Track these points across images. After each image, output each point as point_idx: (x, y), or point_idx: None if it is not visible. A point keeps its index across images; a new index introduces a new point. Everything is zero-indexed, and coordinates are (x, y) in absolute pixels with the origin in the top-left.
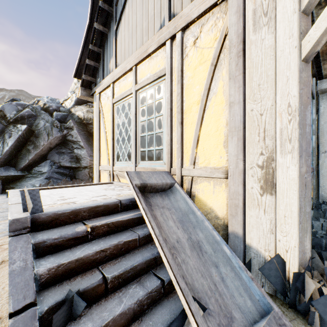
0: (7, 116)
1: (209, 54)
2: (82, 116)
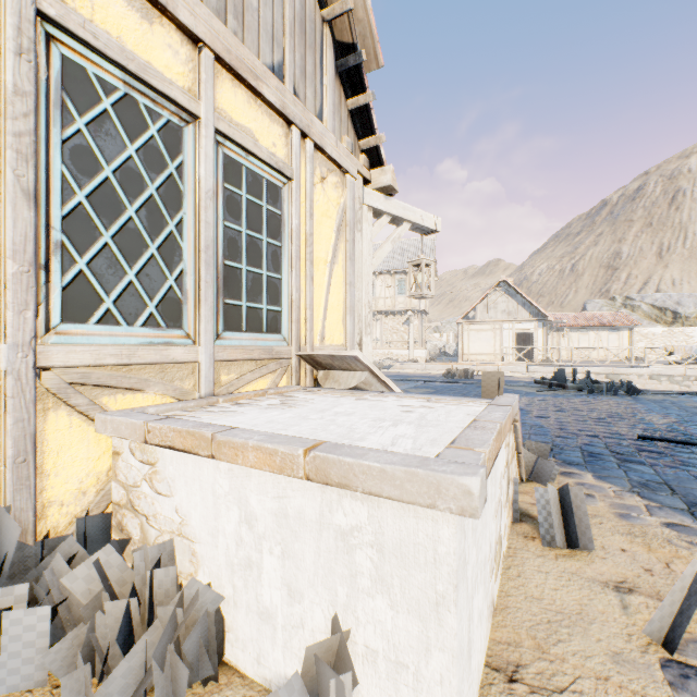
0: None
1: (334, 214)
2: None
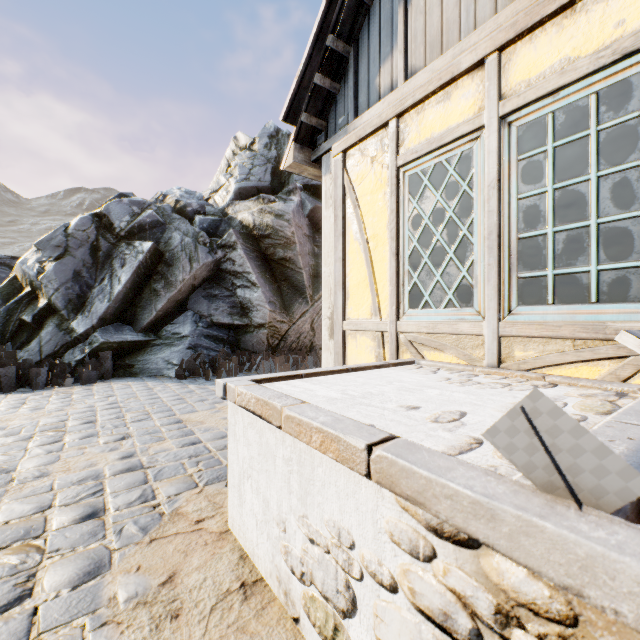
0: (116, 226)
1: None
2: (250, 221)
